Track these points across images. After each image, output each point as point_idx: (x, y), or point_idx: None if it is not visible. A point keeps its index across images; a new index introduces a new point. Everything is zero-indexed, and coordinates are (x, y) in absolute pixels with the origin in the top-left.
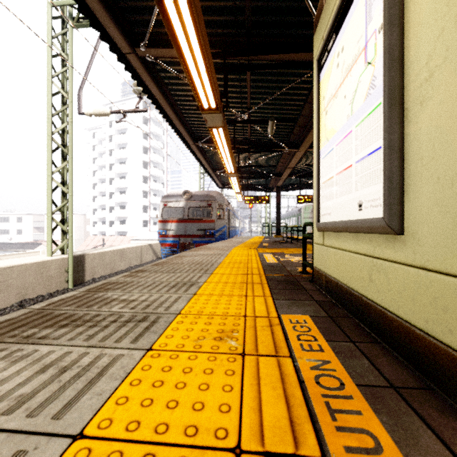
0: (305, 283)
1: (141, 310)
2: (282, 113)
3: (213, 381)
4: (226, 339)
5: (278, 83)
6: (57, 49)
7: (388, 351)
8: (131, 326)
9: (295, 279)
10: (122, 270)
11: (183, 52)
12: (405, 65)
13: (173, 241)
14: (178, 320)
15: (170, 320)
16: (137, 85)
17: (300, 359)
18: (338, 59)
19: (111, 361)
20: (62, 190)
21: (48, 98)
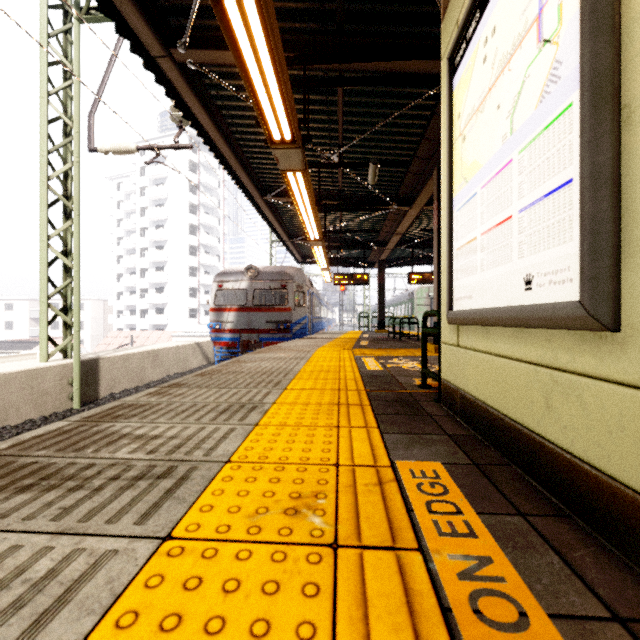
0: (429, 404)
1: (164, 455)
2: (388, 154)
3: (278, 613)
4: (305, 512)
5: (384, 109)
6: (56, 53)
7: (587, 534)
8: (142, 488)
9: (413, 397)
10: (156, 380)
11: (241, 48)
12: (623, 28)
13: (231, 339)
14: (224, 475)
15: (211, 474)
16: (175, 106)
17: (437, 555)
18: (485, 49)
19: (90, 567)
20: (64, 263)
21: (43, 125)
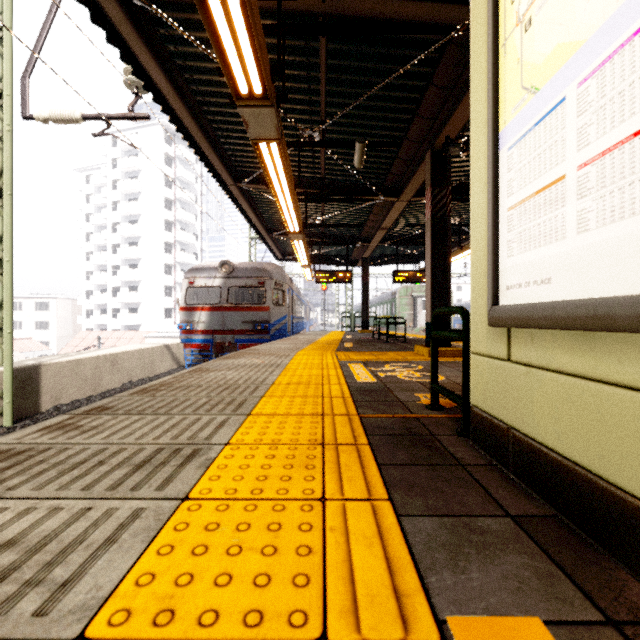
0: (452, 441)
1: None
2: (376, 135)
3: None
4: None
5: (373, 76)
6: None
7: None
8: None
9: (425, 427)
10: (115, 388)
11: None
12: None
13: (203, 340)
14: None
15: None
16: (121, 58)
17: None
18: None
19: None
20: None
21: None
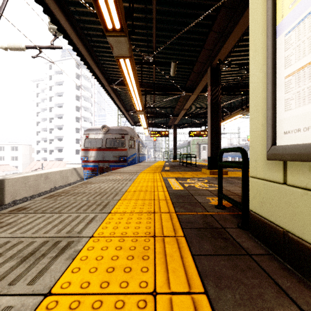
0: (237, 233)
1: None
2: (182, 59)
3: None
4: None
5: (181, 26)
6: None
7: None
8: None
9: (218, 222)
10: (46, 190)
11: None
12: None
13: (93, 166)
14: None
15: None
16: (43, 12)
17: None
18: None
19: None
20: None
21: None
